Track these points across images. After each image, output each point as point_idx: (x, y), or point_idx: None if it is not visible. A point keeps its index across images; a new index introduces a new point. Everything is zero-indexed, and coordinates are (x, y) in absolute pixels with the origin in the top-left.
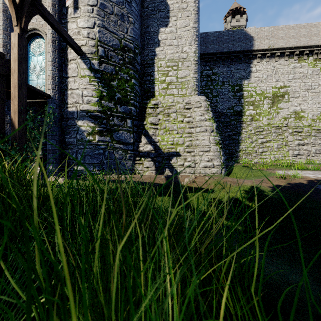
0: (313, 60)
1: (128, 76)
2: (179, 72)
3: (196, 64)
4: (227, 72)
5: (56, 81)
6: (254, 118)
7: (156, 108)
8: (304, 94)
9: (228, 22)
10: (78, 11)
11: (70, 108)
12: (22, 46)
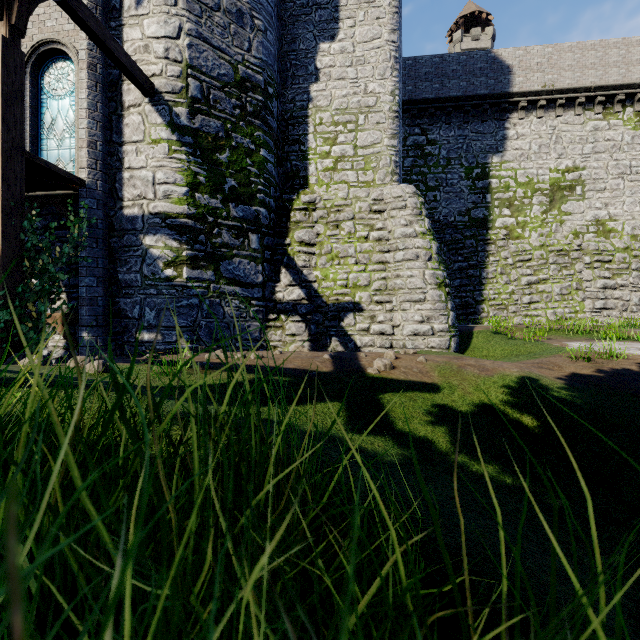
0: (633, 115)
1: (252, 142)
2: (359, 135)
3: (395, 119)
4: (458, 139)
5: (97, 151)
6: (512, 233)
7: (311, 211)
8: (615, 183)
9: (456, 41)
10: (145, 2)
11: (129, 209)
12: (12, 66)
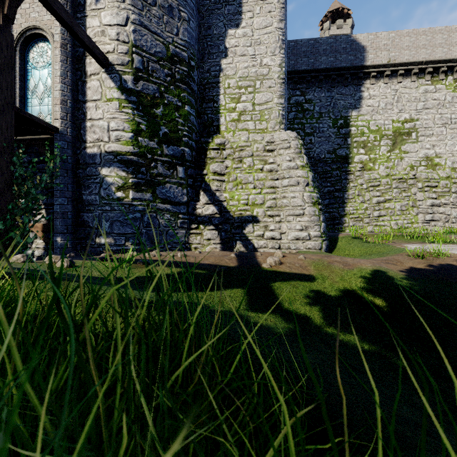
0: (453, 81)
1: (179, 101)
2: (256, 96)
3: (282, 84)
4: (327, 99)
5: (68, 107)
6: (366, 166)
7: (221, 150)
8: (440, 130)
9: (326, 29)
10: None
11: (90, 149)
12: (5, 44)
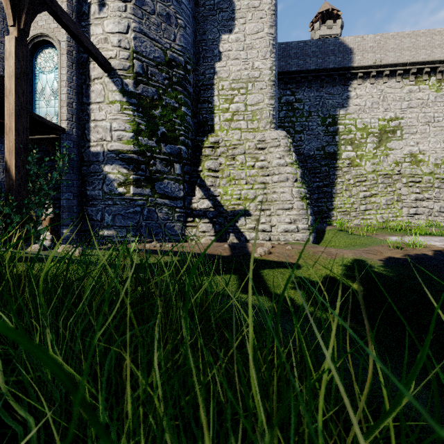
0: (436, 82)
1: (176, 102)
2: (248, 97)
3: (272, 86)
4: (316, 98)
5: (73, 109)
6: (353, 162)
7: (216, 148)
8: (423, 128)
9: (316, 29)
10: (105, 9)
11: (94, 147)
12: (21, 56)
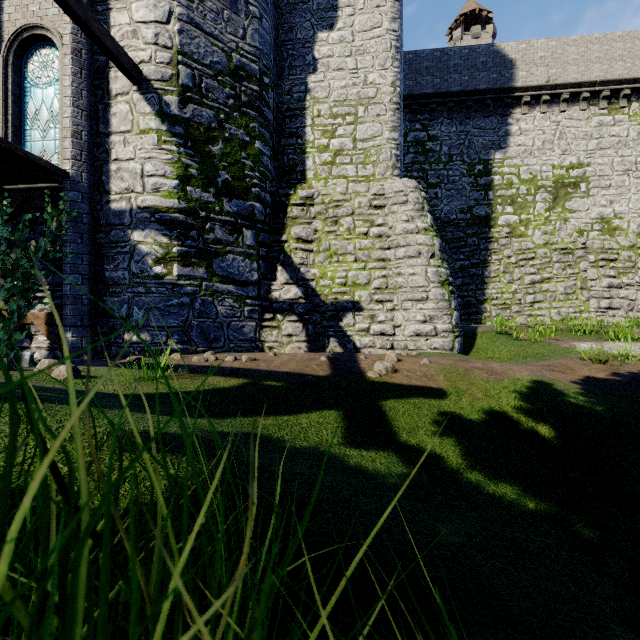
0: (639, 110)
1: (247, 134)
2: (359, 128)
3: (396, 112)
4: (460, 135)
5: (82, 141)
6: (514, 230)
7: (308, 206)
8: (620, 180)
9: (456, 39)
10: None
11: (116, 203)
12: None
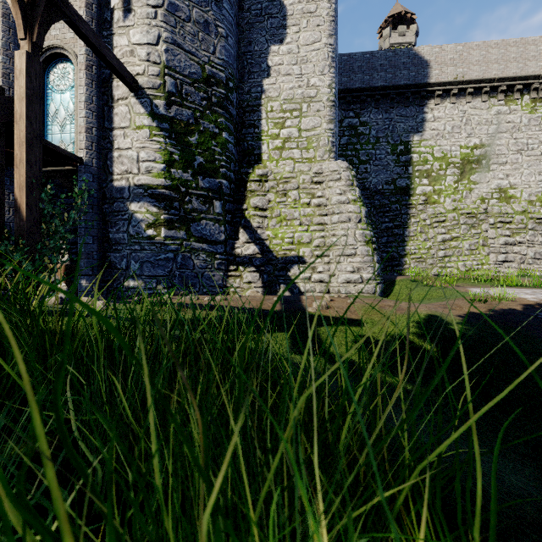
0: (530, 101)
1: (216, 127)
2: (303, 120)
3: (332, 108)
4: (385, 121)
5: (93, 135)
6: (429, 198)
7: (263, 182)
8: (514, 158)
9: (385, 37)
10: (131, 15)
11: (118, 182)
12: (33, 74)
